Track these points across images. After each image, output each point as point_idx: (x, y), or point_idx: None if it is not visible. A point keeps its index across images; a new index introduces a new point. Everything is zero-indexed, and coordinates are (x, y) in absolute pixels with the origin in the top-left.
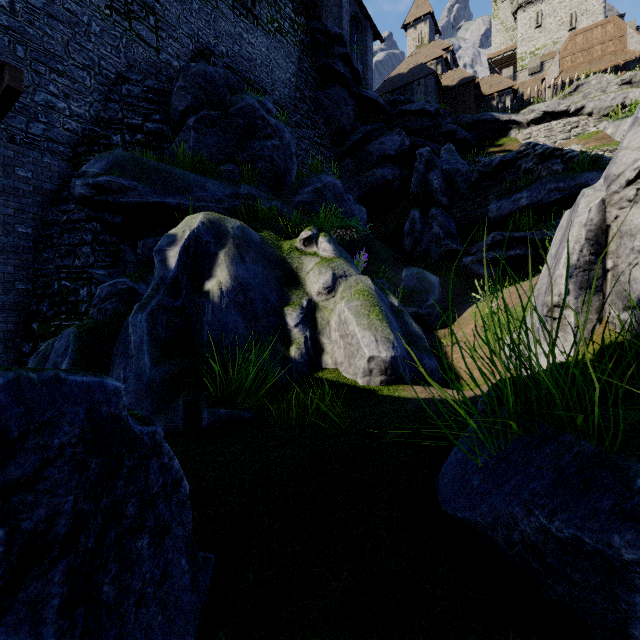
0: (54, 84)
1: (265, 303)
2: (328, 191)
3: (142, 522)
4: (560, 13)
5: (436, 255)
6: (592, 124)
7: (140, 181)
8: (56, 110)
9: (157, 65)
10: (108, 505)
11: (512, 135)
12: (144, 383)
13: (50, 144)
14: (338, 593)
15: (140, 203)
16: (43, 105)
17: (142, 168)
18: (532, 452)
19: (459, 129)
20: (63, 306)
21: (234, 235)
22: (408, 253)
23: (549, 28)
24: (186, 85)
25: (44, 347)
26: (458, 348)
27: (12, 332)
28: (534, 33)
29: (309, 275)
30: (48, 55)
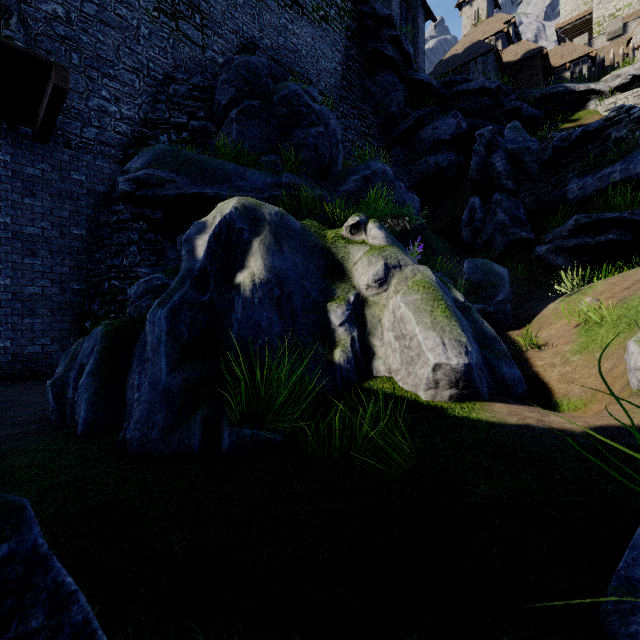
0: (106, 89)
1: (305, 298)
2: (377, 178)
3: None
4: None
5: (501, 245)
6: None
7: (178, 173)
8: (108, 114)
9: (203, 63)
10: None
11: (591, 107)
12: (158, 392)
13: (102, 147)
14: None
15: (177, 195)
16: (96, 110)
17: (181, 160)
18: None
19: (525, 106)
20: (112, 305)
21: (271, 222)
22: (466, 245)
23: None
24: (229, 78)
25: (74, 346)
26: (543, 353)
27: (68, 330)
28: None
29: (356, 266)
30: (100, 61)
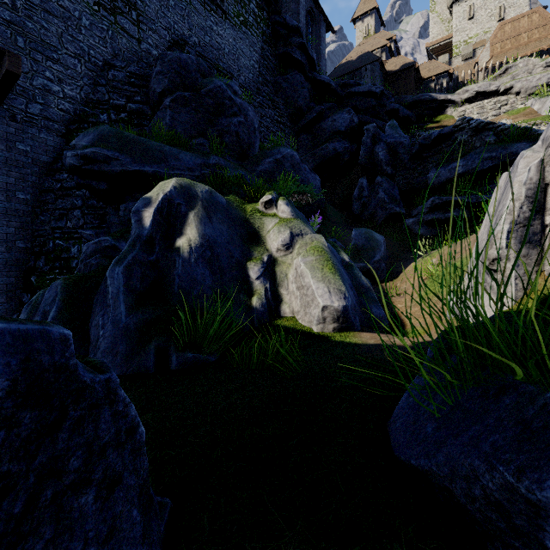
0: (50, 70)
1: (230, 258)
2: (287, 161)
3: (88, 475)
4: (490, 6)
5: (381, 217)
6: (520, 102)
7: (122, 152)
8: (51, 93)
9: (138, 54)
10: (45, 462)
11: (448, 112)
12: (119, 329)
13: (46, 122)
14: (292, 545)
15: (121, 171)
16: (40, 88)
17: (124, 141)
18: (489, 402)
19: (401, 108)
20: (57, 262)
21: (203, 198)
22: (357, 216)
23: (480, 19)
24: (163, 70)
25: (35, 297)
26: (402, 299)
27: (13, 284)
28: (467, 24)
29: (269, 234)
30: (44, 45)
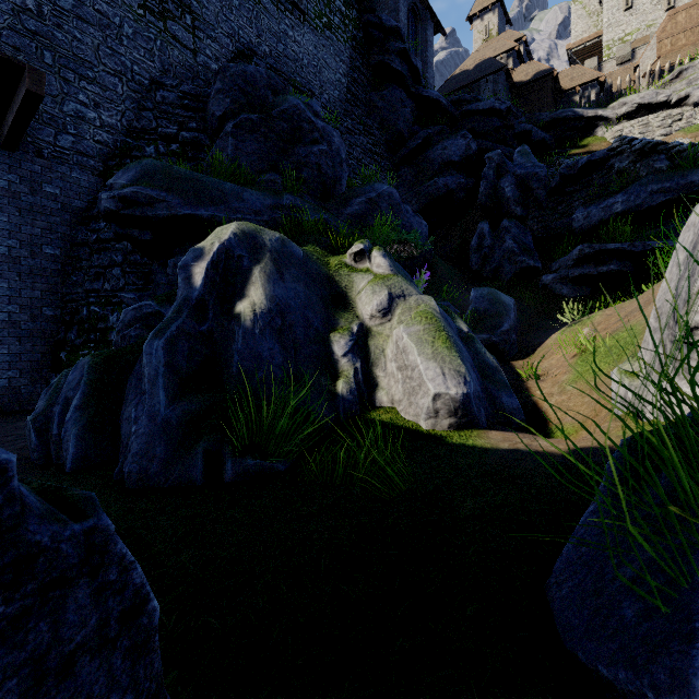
0: (84, 92)
1: (307, 328)
2: (383, 201)
3: None
4: None
5: (509, 273)
6: None
7: (169, 191)
8: (86, 121)
9: (194, 69)
10: None
11: (599, 133)
12: (157, 425)
13: (80, 158)
14: None
15: (169, 216)
16: (72, 115)
17: (172, 177)
18: None
19: (535, 129)
20: (92, 334)
21: (272, 248)
22: (475, 272)
23: (642, 9)
24: (224, 88)
25: (57, 379)
26: (542, 383)
27: (39, 362)
28: (623, 16)
29: (360, 295)
30: (77, 61)
